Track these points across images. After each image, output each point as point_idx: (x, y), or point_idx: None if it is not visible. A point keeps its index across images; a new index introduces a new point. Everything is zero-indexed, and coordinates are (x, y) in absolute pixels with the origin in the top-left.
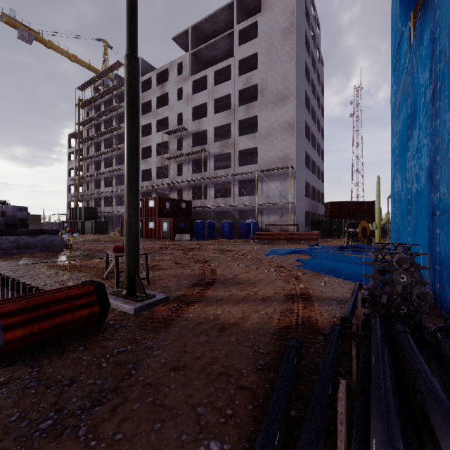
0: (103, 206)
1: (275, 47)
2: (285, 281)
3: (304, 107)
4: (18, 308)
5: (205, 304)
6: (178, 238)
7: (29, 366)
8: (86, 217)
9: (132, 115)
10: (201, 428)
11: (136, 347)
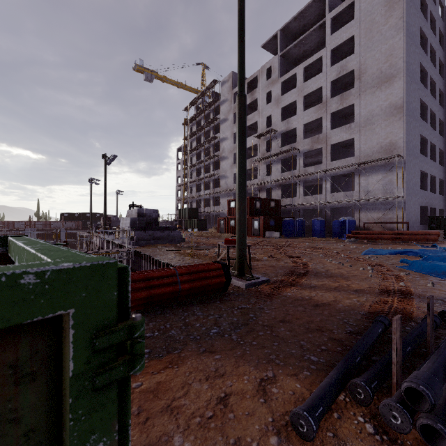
0: (202, 207)
1: (377, 23)
2: (382, 279)
3: (418, 82)
4: (185, 272)
5: (300, 288)
6: (268, 235)
7: (194, 306)
8: (190, 216)
9: (242, 140)
10: (304, 350)
11: (252, 306)
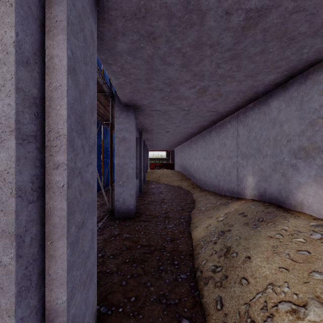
0: None
1: None
2: None
3: None
4: None
5: None
6: None
7: None
8: None
9: None
10: None
11: None
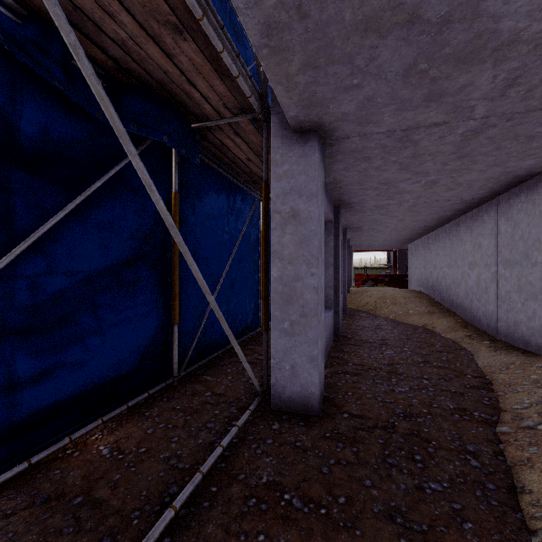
0: None
1: None
2: None
3: None
4: None
5: None
6: None
7: None
8: None
9: None
10: None
11: None
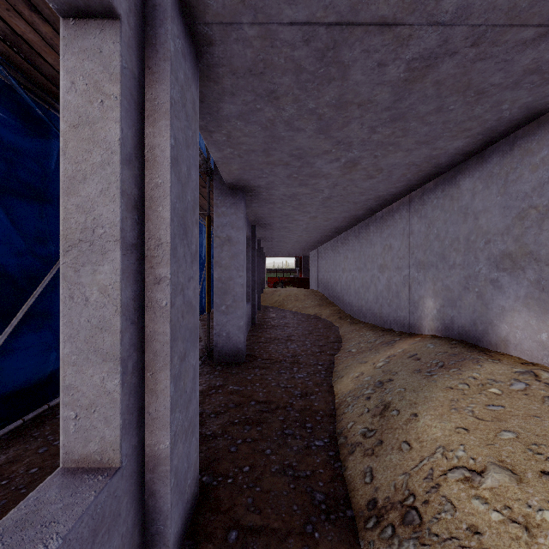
0: None
1: None
2: None
3: None
4: None
5: None
6: None
7: None
8: None
9: None
10: None
11: None
